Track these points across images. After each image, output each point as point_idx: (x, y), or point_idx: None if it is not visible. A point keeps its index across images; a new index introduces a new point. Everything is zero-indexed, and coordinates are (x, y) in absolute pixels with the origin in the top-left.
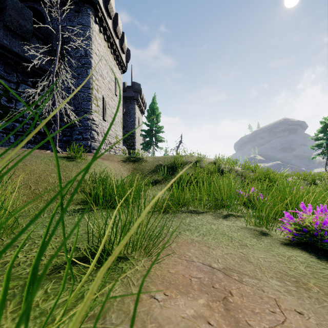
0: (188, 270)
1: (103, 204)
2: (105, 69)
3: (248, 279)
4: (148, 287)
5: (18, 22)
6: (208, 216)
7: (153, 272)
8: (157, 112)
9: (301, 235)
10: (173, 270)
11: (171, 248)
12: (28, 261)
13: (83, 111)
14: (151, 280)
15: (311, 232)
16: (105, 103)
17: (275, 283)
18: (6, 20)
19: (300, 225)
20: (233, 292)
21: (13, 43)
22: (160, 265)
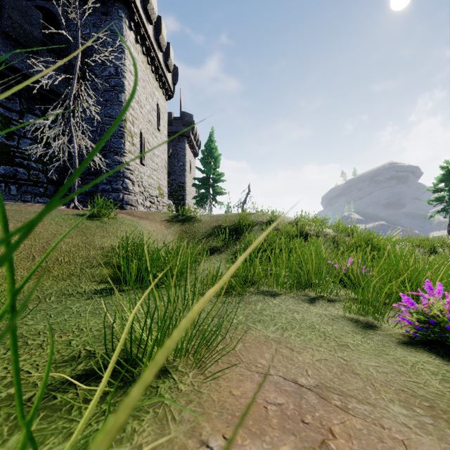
0: (261, 391)
1: (138, 282)
2: (143, 93)
3: (356, 405)
4: (197, 423)
5: (21, 27)
6: (288, 300)
7: (206, 396)
8: (215, 153)
9: (427, 329)
10: (239, 391)
11: (236, 351)
12: (9, 377)
13: (113, 152)
14: (202, 410)
15: (442, 325)
16: (144, 140)
17: (399, 411)
18: (5, 24)
19: (424, 315)
20: (336, 431)
21: (15, 57)
22: (218, 382)
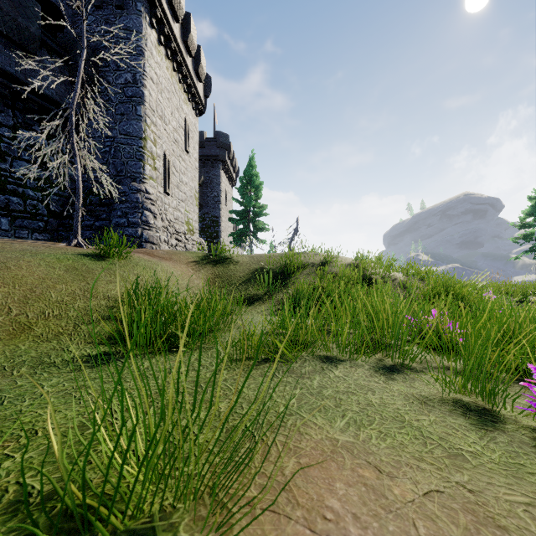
0: None
1: (148, 344)
2: (168, 107)
3: None
4: None
5: (14, 21)
6: (356, 370)
7: None
8: (256, 181)
9: None
10: None
11: (285, 478)
12: None
13: (130, 178)
14: None
15: None
16: (169, 164)
17: None
18: None
19: None
20: None
21: (7, 58)
22: None
